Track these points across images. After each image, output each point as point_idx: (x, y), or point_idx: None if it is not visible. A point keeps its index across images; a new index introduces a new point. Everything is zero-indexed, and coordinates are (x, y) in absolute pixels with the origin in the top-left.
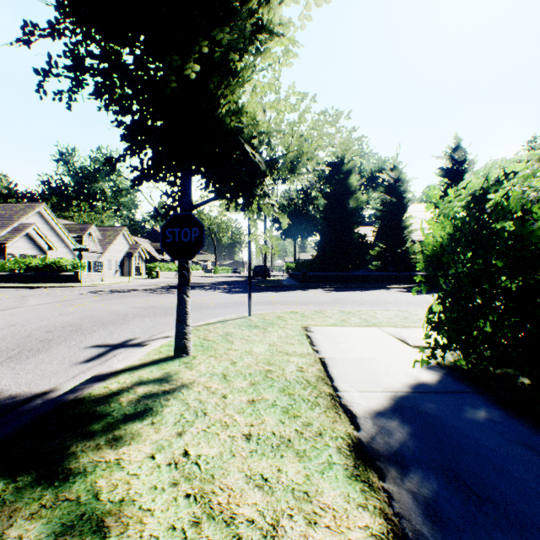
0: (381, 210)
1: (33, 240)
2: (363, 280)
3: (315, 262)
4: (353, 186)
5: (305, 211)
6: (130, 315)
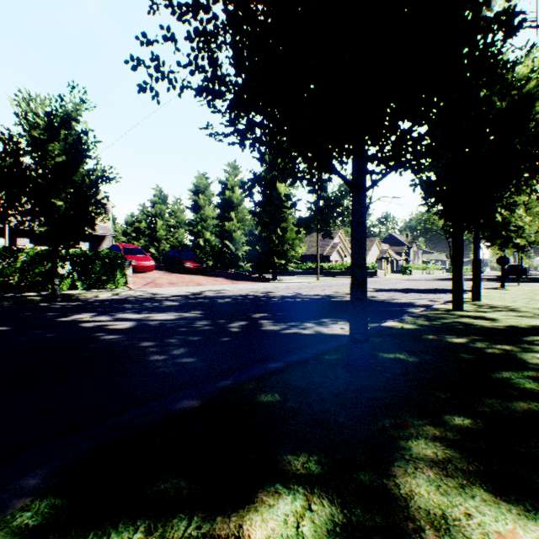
0: None
1: (338, 252)
2: None
3: None
4: None
5: None
6: None
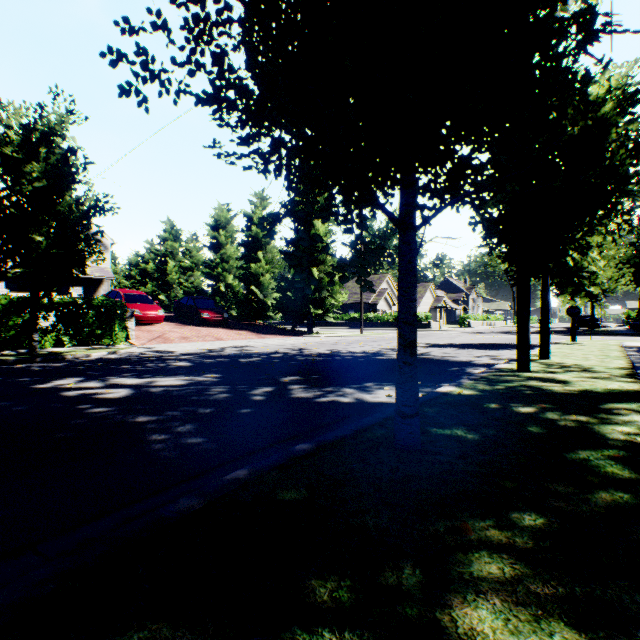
0: None
1: (386, 299)
2: None
3: None
4: None
5: None
6: None
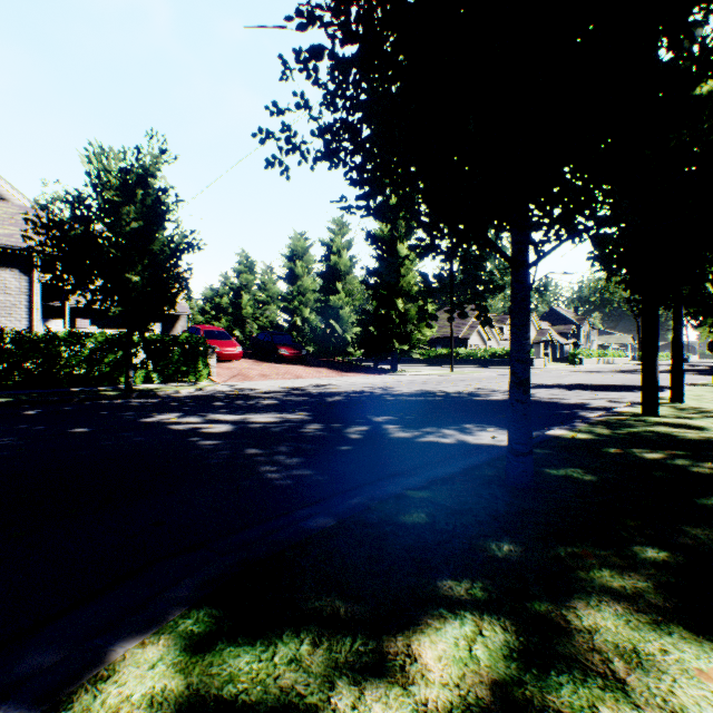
0: None
1: (479, 333)
2: None
3: None
4: None
5: None
6: None
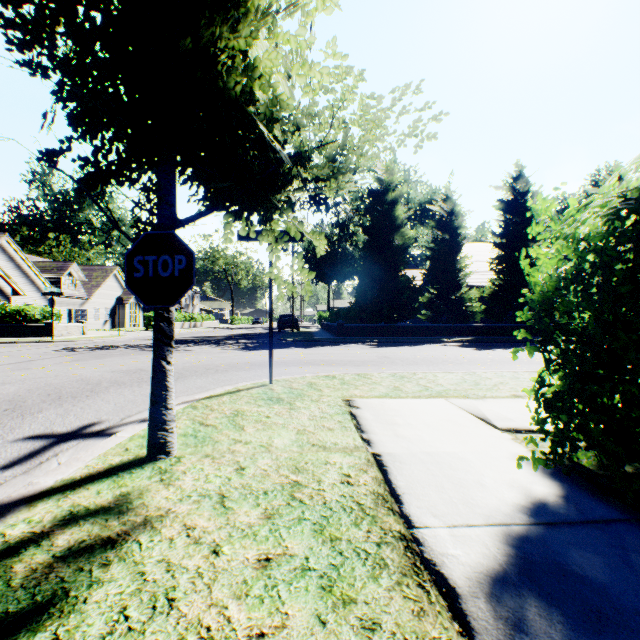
0: (432, 249)
1: None
2: (411, 332)
3: (354, 311)
4: (399, 220)
5: (341, 249)
6: (104, 384)
